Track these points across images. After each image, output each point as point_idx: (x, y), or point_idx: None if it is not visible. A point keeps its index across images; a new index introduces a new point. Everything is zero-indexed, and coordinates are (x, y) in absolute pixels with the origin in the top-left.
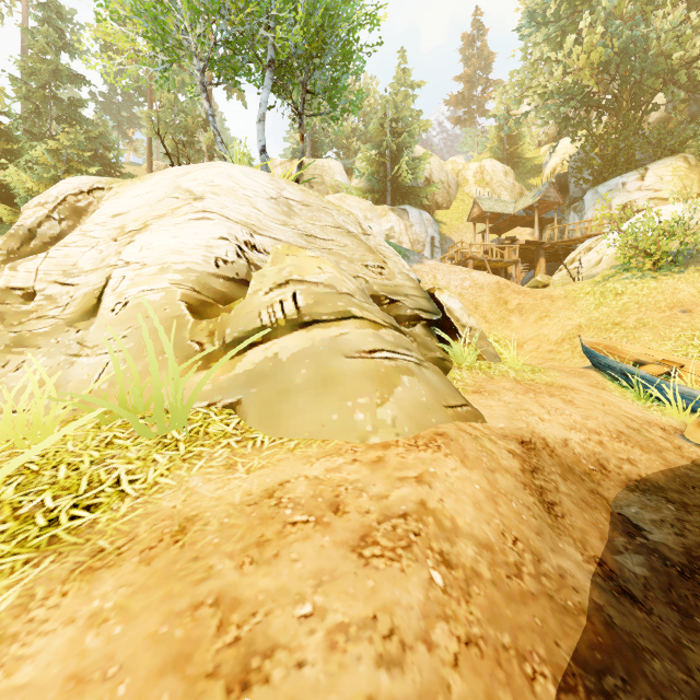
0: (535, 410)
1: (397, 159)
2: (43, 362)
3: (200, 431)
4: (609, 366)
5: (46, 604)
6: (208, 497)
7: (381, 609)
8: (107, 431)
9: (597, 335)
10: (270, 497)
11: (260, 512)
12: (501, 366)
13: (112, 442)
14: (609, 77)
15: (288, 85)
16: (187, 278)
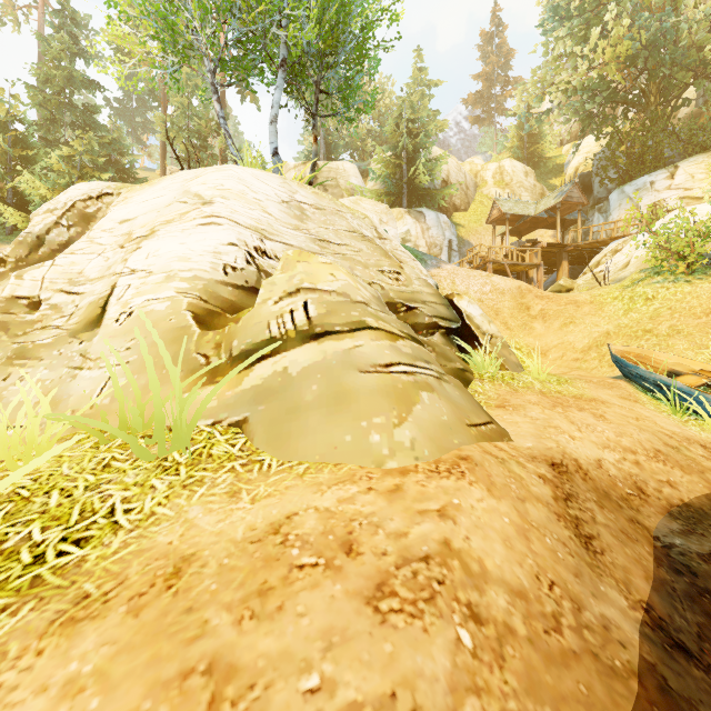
0: (565, 427)
1: (413, 160)
2: (44, 375)
3: (203, 453)
4: (642, 377)
5: (18, 665)
6: (208, 531)
7: (400, 684)
8: (106, 452)
9: (627, 342)
10: (276, 532)
11: (264, 552)
12: (525, 377)
13: (109, 464)
14: (636, 71)
15: (301, 85)
16: (194, 286)
